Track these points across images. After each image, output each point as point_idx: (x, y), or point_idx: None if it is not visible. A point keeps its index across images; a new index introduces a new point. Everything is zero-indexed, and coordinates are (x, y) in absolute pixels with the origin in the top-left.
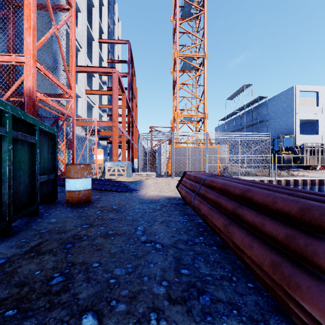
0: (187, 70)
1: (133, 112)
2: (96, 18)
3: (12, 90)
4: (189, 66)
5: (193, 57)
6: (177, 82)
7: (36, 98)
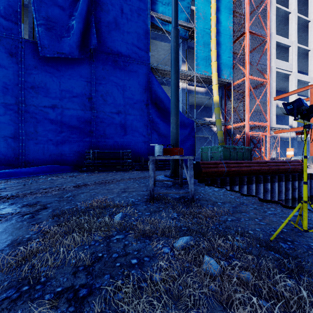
0: None
1: None
2: (312, 30)
3: (242, 133)
4: None
5: None
6: None
7: (249, 134)
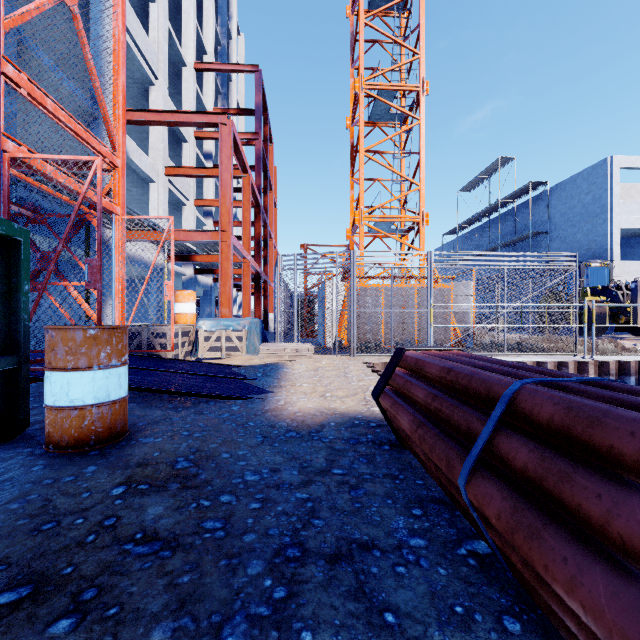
0: (382, 123)
1: (268, 216)
2: (189, 19)
3: None
4: (385, 113)
5: (395, 89)
6: (362, 145)
7: (4, 155)
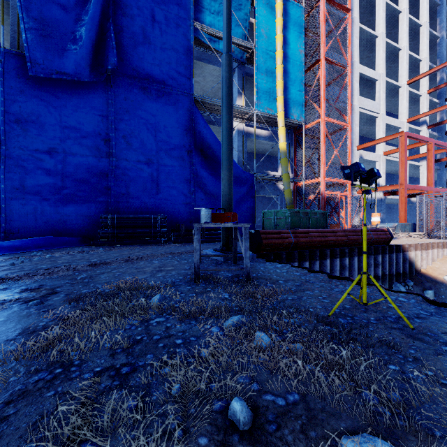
0: None
1: None
2: (403, 60)
3: (316, 193)
4: None
5: None
6: None
7: (325, 194)
